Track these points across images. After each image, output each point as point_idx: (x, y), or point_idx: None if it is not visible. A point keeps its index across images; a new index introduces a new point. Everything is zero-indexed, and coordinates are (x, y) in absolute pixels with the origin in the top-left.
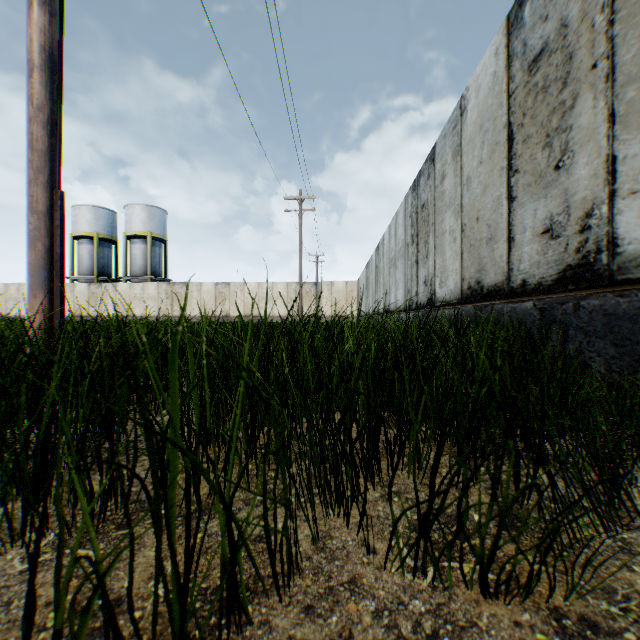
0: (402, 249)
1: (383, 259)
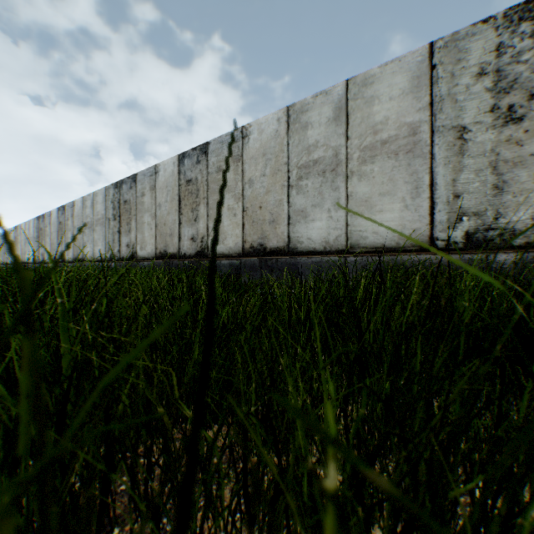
0: (34, 238)
1: (22, 236)
